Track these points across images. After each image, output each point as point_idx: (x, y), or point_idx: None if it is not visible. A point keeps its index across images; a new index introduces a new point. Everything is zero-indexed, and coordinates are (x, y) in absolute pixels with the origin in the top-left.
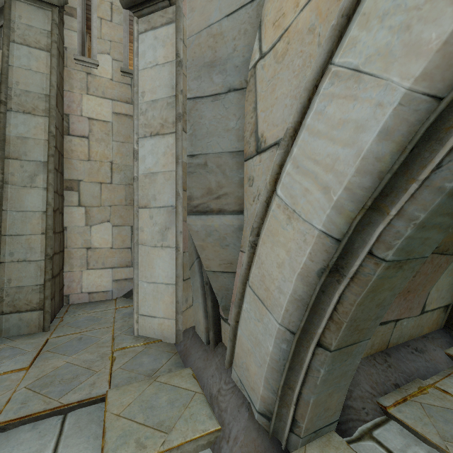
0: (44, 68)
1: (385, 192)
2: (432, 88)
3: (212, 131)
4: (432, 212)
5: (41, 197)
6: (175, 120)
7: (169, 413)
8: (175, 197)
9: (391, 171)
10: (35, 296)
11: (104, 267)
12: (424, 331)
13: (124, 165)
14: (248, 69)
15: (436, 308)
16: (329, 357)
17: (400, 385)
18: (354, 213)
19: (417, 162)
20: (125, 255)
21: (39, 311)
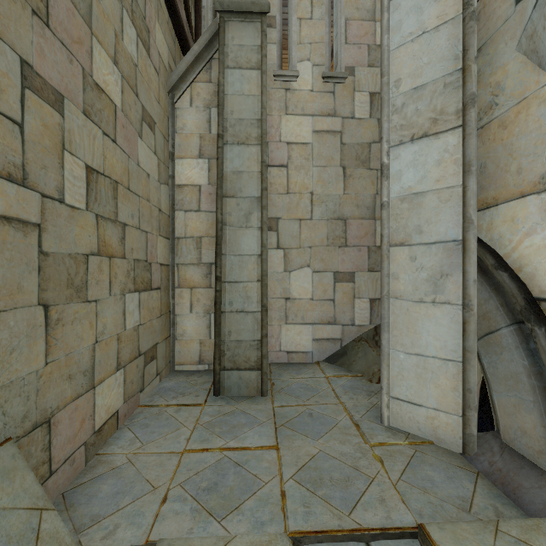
0: (255, 89)
1: None
2: None
3: None
4: None
5: (256, 238)
6: (460, 107)
7: None
8: (464, 227)
9: None
10: (253, 353)
11: (303, 323)
12: None
13: (326, 196)
14: None
15: None
16: None
17: None
18: None
19: None
20: (327, 308)
21: (257, 371)
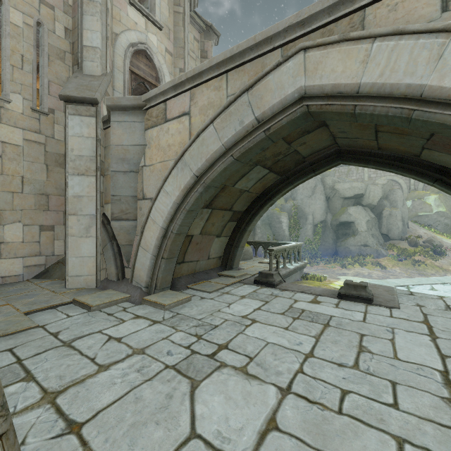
0: None
1: (173, 219)
2: (177, 202)
3: (123, 186)
4: (181, 223)
5: None
6: (96, 169)
7: (109, 296)
8: (96, 210)
9: (173, 215)
10: None
11: (16, 257)
12: (211, 267)
13: (34, 180)
14: (140, 166)
15: (215, 257)
16: (165, 261)
17: (196, 282)
18: (168, 223)
19: (177, 213)
20: (34, 247)
21: None
